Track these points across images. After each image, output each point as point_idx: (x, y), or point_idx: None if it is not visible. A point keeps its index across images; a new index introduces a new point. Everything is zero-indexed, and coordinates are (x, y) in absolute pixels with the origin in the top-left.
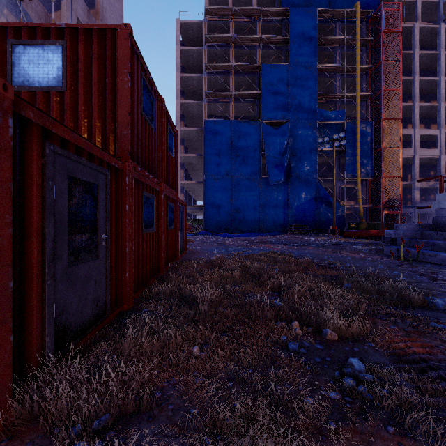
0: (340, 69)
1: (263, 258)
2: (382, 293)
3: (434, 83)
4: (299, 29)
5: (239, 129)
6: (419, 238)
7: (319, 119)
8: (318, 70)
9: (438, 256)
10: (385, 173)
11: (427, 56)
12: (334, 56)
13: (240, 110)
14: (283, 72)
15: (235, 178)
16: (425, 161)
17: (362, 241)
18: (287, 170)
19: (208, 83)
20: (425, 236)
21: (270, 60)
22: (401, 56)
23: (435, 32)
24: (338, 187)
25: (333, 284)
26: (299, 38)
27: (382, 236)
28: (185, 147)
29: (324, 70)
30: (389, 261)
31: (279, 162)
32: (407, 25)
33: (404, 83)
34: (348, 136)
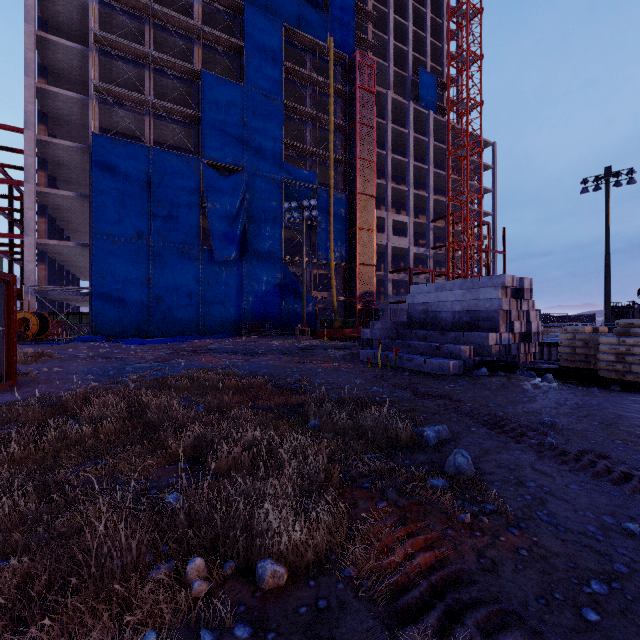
0: (311, 116)
1: (183, 384)
2: (363, 430)
3: (404, 165)
4: (259, 40)
5: (162, 164)
6: (395, 339)
7: (286, 176)
8: (284, 108)
9: (415, 360)
10: (360, 260)
11: (398, 133)
12: (305, 97)
13: (166, 134)
14: (235, 94)
15: (154, 245)
16: (396, 250)
17: (336, 344)
18: (242, 241)
19: (101, 69)
20: (401, 336)
21: (217, 71)
22: (375, 123)
23: (405, 108)
24: (309, 273)
25: (294, 423)
26: (259, 53)
27: (358, 336)
28: (50, 176)
29: (292, 111)
30: (366, 371)
31: (230, 228)
32: (381, 90)
33: (378, 156)
34: (320, 206)
